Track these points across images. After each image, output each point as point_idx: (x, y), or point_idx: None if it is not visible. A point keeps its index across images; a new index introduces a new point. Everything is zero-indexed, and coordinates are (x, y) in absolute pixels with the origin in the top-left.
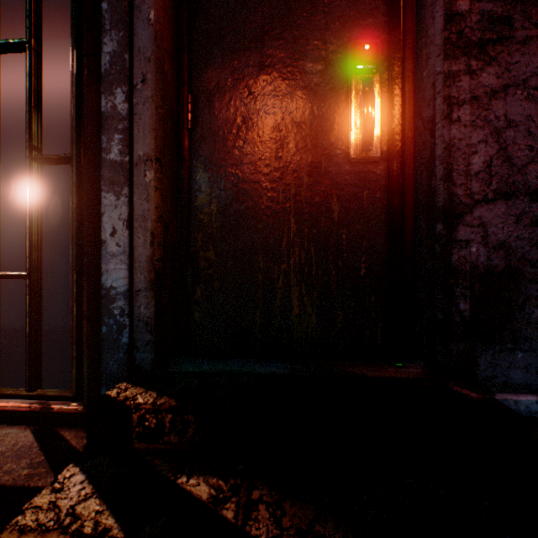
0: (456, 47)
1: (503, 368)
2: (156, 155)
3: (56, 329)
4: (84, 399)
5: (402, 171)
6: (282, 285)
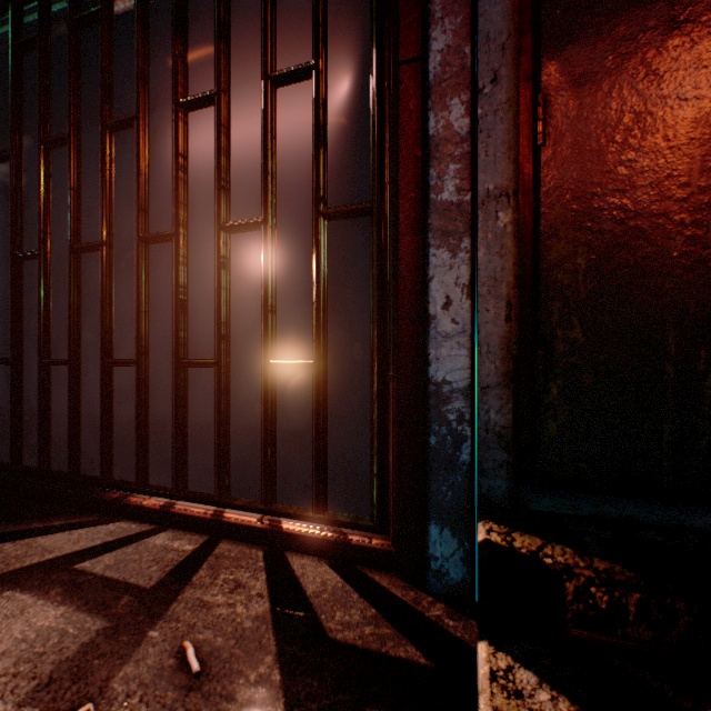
0: None
1: None
2: (513, 186)
3: (299, 431)
4: (393, 533)
5: None
6: None
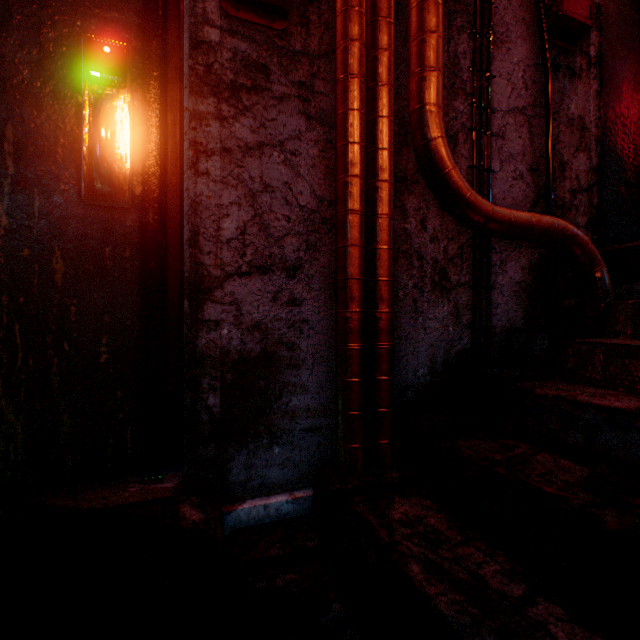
0: (204, 82)
1: (259, 468)
2: None
3: None
4: None
5: (165, 226)
6: None
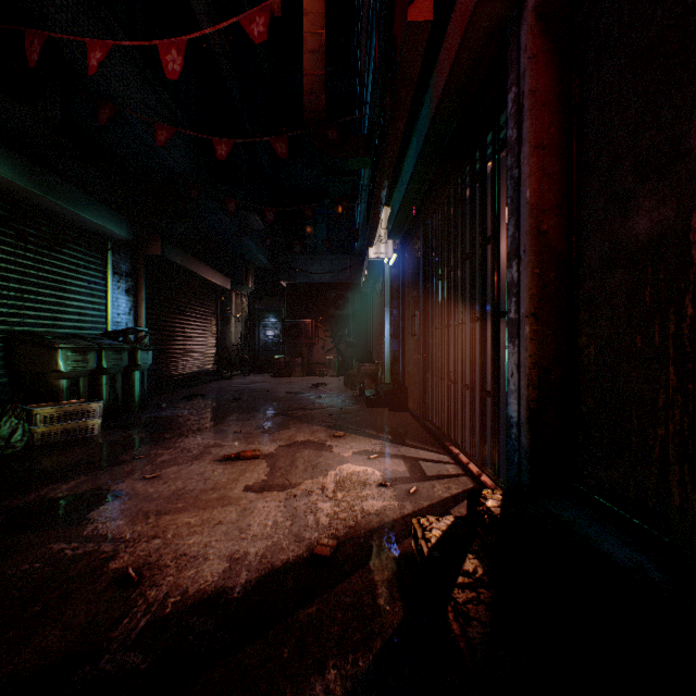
0: None
1: None
2: (531, 310)
3: None
4: None
5: None
6: (657, 457)
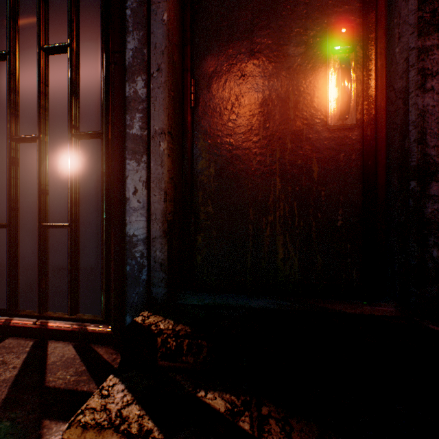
0: (429, 25)
1: None
2: (168, 129)
3: (85, 267)
4: (111, 323)
5: (375, 136)
6: (269, 234)
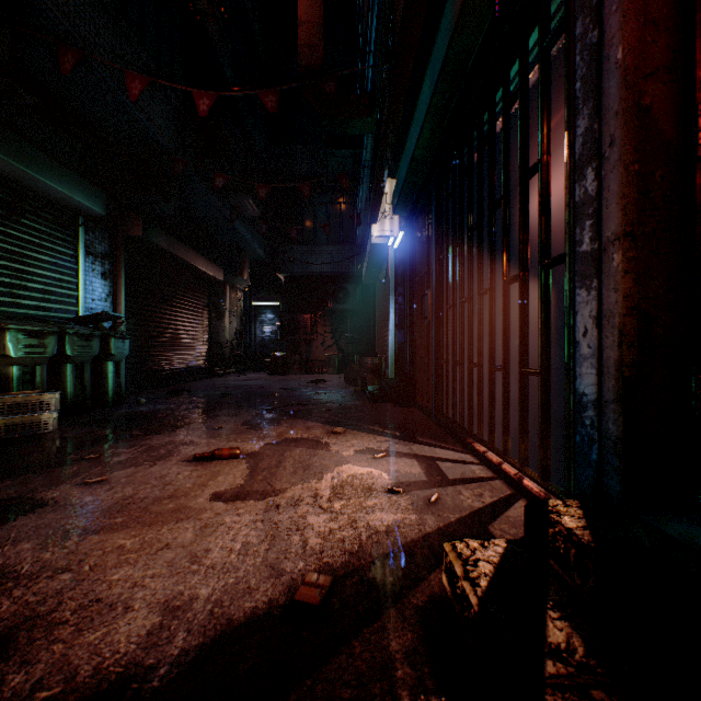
0: None
1: None
2: (624, 229)
3: None
4: None
5: None
6: None
